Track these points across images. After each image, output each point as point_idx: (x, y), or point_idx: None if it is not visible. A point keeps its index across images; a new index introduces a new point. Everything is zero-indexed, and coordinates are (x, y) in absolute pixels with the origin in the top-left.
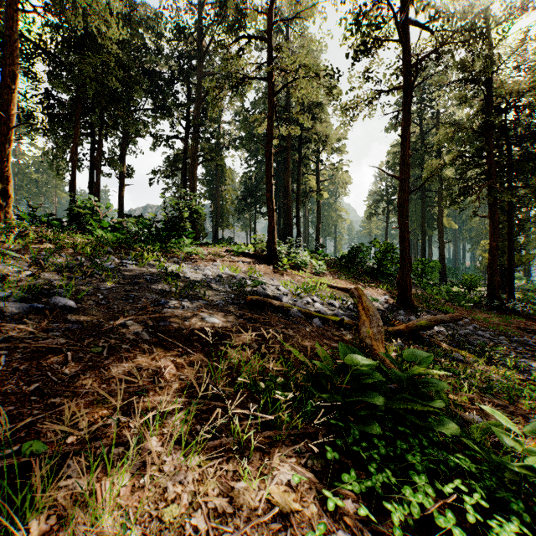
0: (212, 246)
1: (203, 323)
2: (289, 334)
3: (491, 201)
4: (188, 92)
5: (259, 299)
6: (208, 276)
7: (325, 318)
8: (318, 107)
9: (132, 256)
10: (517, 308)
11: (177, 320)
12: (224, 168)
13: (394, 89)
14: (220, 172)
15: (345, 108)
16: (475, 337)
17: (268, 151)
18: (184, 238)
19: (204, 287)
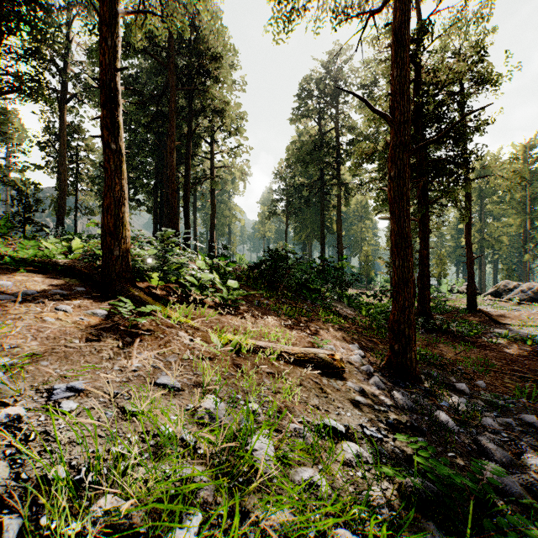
0: None
1: None
2: None
3: (421, 202)
4: None
5: None
6: None
7: None
8: (215, 59)
9: None
10: (452, 328)
11: None
12: (76, 132)
13: None
14: (70, 135)
15: None
16: None
17: (105, 2)
18: None
19: None
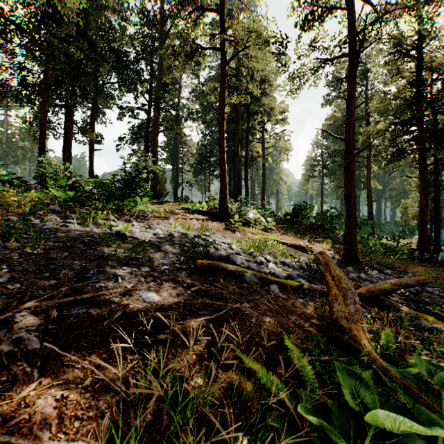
0: (169, 204)
1: (137, 305)
2: (245, 311)
3: (421, 163)
4: (151, 69)
5: (210, 263)
6: (158, 236)
7: (282, 282)
8: (264, 82)
9: (77, 215)
10: None
11: (101, 302)
12: (182, 137)
13: (340, 55)
14: (179, 140)
15: (292, 75)
16: (425, 295)
17: (220, 115)
18: (137, 196)
19: (152, 249)
